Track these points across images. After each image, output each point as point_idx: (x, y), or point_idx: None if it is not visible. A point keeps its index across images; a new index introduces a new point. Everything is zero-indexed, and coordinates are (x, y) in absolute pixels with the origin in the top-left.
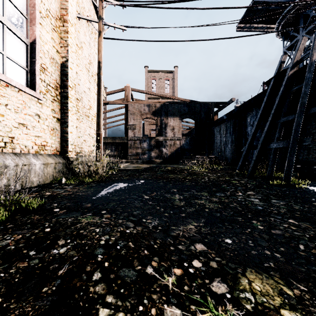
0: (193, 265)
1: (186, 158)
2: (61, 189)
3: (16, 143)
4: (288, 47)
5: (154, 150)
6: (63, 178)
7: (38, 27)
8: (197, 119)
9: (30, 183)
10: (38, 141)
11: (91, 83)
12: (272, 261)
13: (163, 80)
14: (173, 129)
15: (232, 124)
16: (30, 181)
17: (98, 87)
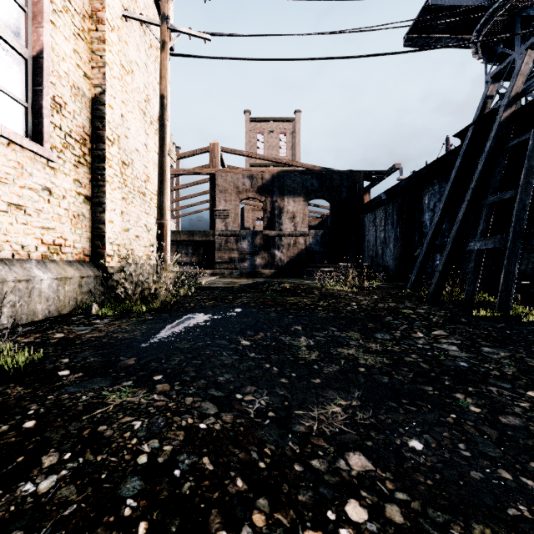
0: (349, 518)
1: (316, 267)
2: (86, 326)
3: (4, 241)
4: (493, 74)
5: (260, 254)
6: (95, 305)
7: (47, 29)
8: (334, 200)
9: (30, 314)
10: (48, 237)
11: (149, 135)
12: (523, 502)
13: (276, 135)
14: (292, 218)
15: (396, 208)
16: (31, 311)
17: (160, 141)
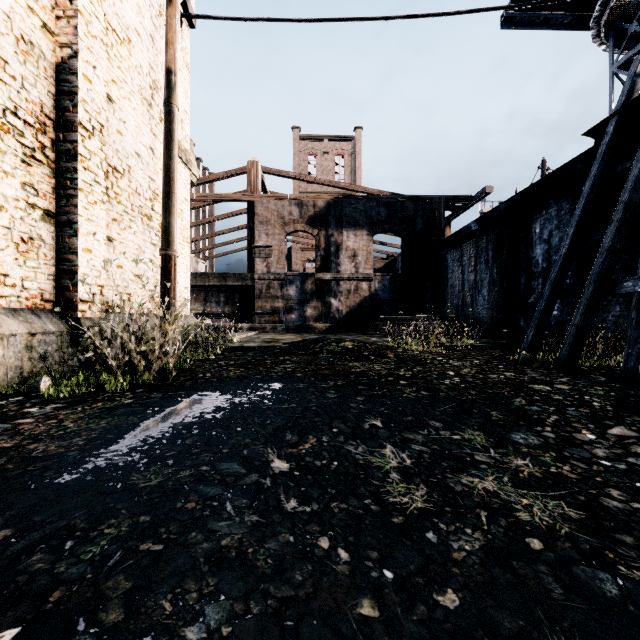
0: None
1: (384, 320)
2: (2, 421)
3: None
4: (622, 63)
5: (312, 303)
6: (45, 378)
7: None
8: (407, 233)
9: None
10: None
11: (157, 136)
12: None
13: (332, 157)
14: (353, 256)
15: (492, 241)
16: None
17: (166, 136)
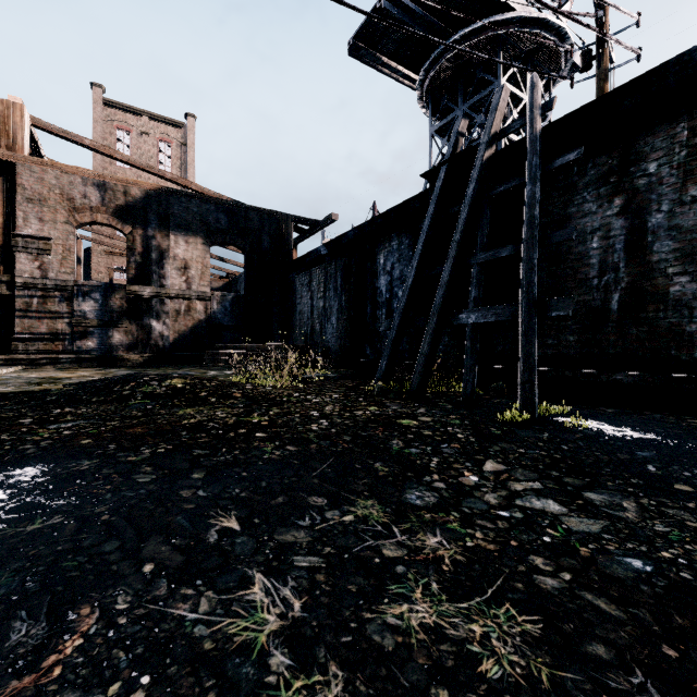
0: None
1: (225, 349)
2: None
3: None
4: (438, 128)
5: (122, 326)
6: None
7: None
8: (252, 249)
9: None
10: None
11: None
12: None
13: (154, 141)
14: (184, 268)
15: (341, 268)
16: None
17: None
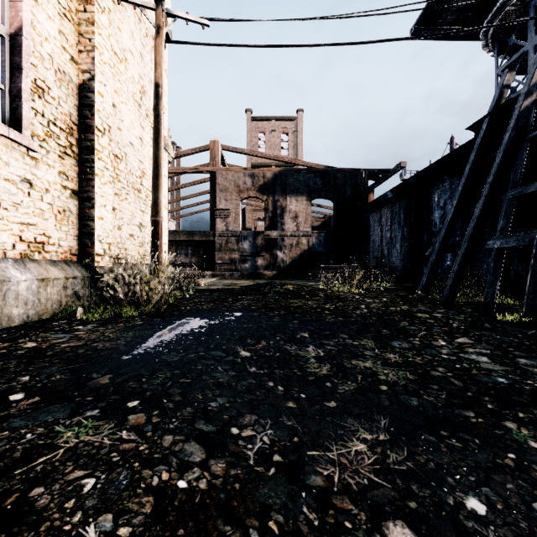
0: None
1: (319, 268)
2: (66, 333)
3: None
4: (505, 67)
5: (262, 255)
6: (80, 308)
7: (27, 4)
8: (338, 199)
9: (5, 320)
10: (29, 234)
11: (144, 128)
12: None
13: (278, 134)
14: (295, 217)
15: (403, 206)
16: (6, 315)
17: (155, 133)
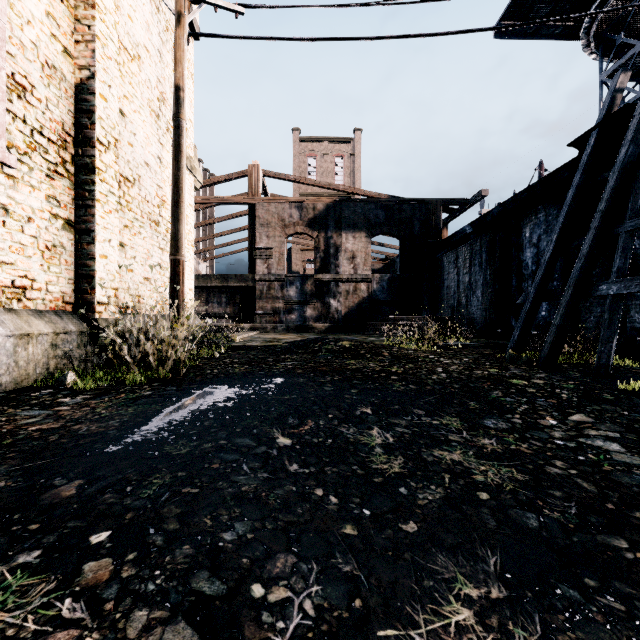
0: None
1: (381, 320)
2: (43, 408)
3: None
4: (611, 72)
5: (311, 304)
6: (71, 373)
7: None
8: (404, 236)
9: None
10: (4, 275)
11: (164, 146)
12: None
13: (331, 158)
14: (352, 258)
15: (485, 244)
16: None
17: (175, 149)
